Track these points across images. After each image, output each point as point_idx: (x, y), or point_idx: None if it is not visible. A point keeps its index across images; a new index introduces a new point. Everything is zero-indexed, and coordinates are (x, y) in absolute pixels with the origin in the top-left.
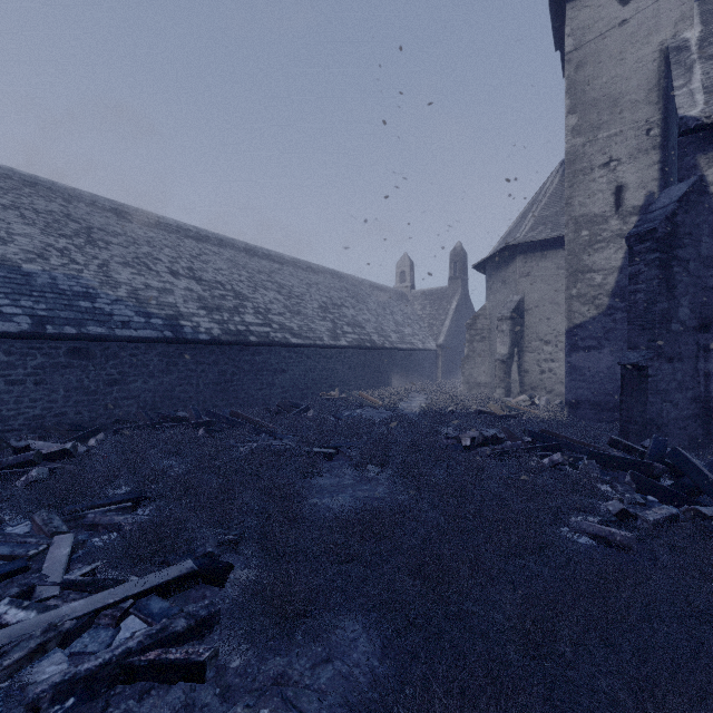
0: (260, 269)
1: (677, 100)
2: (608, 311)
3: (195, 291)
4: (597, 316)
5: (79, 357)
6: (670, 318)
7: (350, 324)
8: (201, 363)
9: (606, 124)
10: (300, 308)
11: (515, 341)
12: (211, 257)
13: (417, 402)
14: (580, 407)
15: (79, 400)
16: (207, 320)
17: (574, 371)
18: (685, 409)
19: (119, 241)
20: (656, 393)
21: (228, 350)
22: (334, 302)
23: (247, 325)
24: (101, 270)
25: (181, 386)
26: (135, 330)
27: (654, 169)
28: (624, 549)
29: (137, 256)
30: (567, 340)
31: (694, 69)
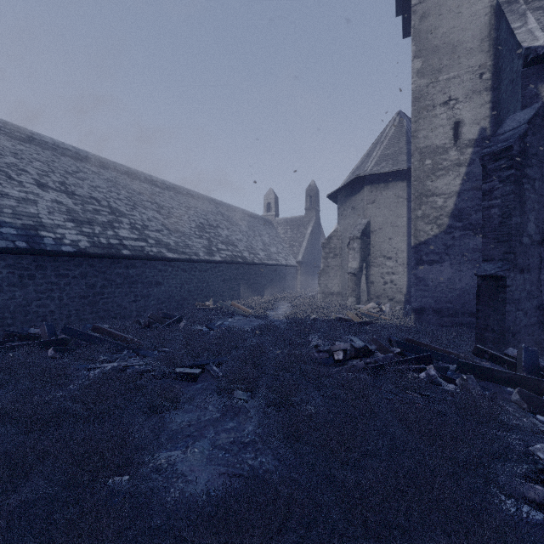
0: (140, 190)
1: (519, 37)
2: (448, 230)
3: (64, 204)
4: (439, 234)
5: None
6: (521, 231)
7: (224, 242)
8: (64, 276)
9: (446, 68)
10: (178, 226)
11: (363, 257)
12: (88, 176)
13: (282, 310)
14: (425, 313)
15: None
16: (75, 232)
17: (419, 282)
18: (532, 316)
19: None
20: (512, 303)
21: (98, 263)
22: (211, 223)
23: (121, 239)
24: None
25: (38, 299)
26: None
27: (486, 108)
28: None
29: None
30: (414, 255)
31: (528, 15)
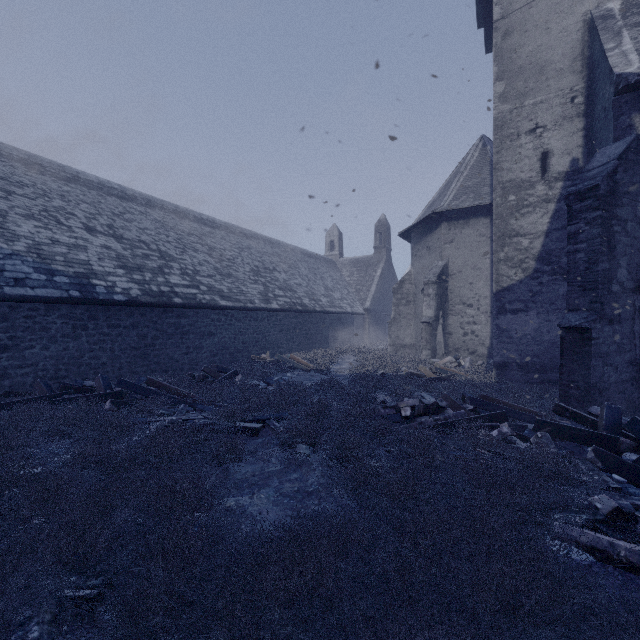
0: (190, 231)
1: (611, 60)
2: (535, 274)
3: (114, 249)
4: (524, 280)
5: None
6: (610, 278)
7: (282, 288)
8: (116, 326)
9: (532, 91)
10: (231, 270)
11: (440, 304)
12: (136, 216)
13: (347, 364)
14: (508, 368)
15: None
16: (125, 279)
17: (502, 333)
18: (624, 372)
19: (25, 192)
20: (599, 357)
21: (149, 312)
22: (266, 266)
23: (172, 286)
24: None
25: (91, 351)
26: (31, 288)
27: (578, 136)
28: (632, 569)
29: (46, 209)
30: (495, 303)
31: (623, 33)
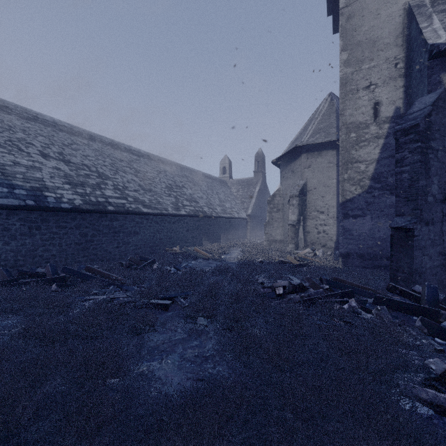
0: (121, 158)
1: (425, 35)
2: (369, 190)
3: (62, 170)
4: (362, 194)
5: None
6: (427, 192)
7: (188, 200)
8: (63, 227)
9: (367, 59)
10: (151, 187)
11: (301, 211)
12: (80, 147)
13: (235, 254)
14: (350, 257)
15: None
16: (71, 192)
17: (346, 232)
18: (436, 260)
19: None
20: (419, 249)
21: (89, 216)
22: (177, 184)
23: (107, 198)
24: None
25: (43, 246)
26: None
27: (400, 91)
28: None
29: (10, 140)
30: (341, 210)
31: (433, 16)
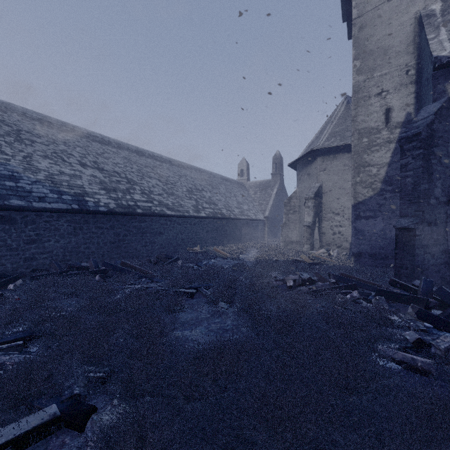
0: (146, 164)
1: (431, 47)
2: (381, 192)
3: (98, 177)
4: (373, 196)
5: (3, 222)
6: (429, 195)
7: (207, 202)
8: (100, 228)
9: (379, 67)
10: (173, 191)
11: (316, 213)
12: (111, 155)
13: (252, 254)
14: (362, 257)
15: (3, 255)
16: (106, 197)
17: (358, 233)
18: (439, 258)
19: (42, 140)
20: (421, 247)
21: (121, 218)
22: (197, 188)
23: (136, 202)
24: (25, 160)
25: (85, 244)
26: (49, 203)
27: (411, 97)
28: (425, 373)
29: (55, 152)
30: (353, 212)
31: (441, 27)
